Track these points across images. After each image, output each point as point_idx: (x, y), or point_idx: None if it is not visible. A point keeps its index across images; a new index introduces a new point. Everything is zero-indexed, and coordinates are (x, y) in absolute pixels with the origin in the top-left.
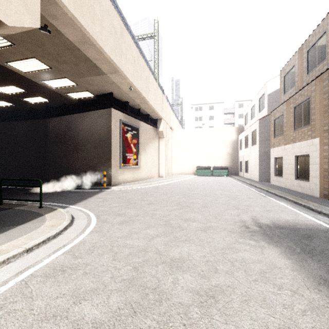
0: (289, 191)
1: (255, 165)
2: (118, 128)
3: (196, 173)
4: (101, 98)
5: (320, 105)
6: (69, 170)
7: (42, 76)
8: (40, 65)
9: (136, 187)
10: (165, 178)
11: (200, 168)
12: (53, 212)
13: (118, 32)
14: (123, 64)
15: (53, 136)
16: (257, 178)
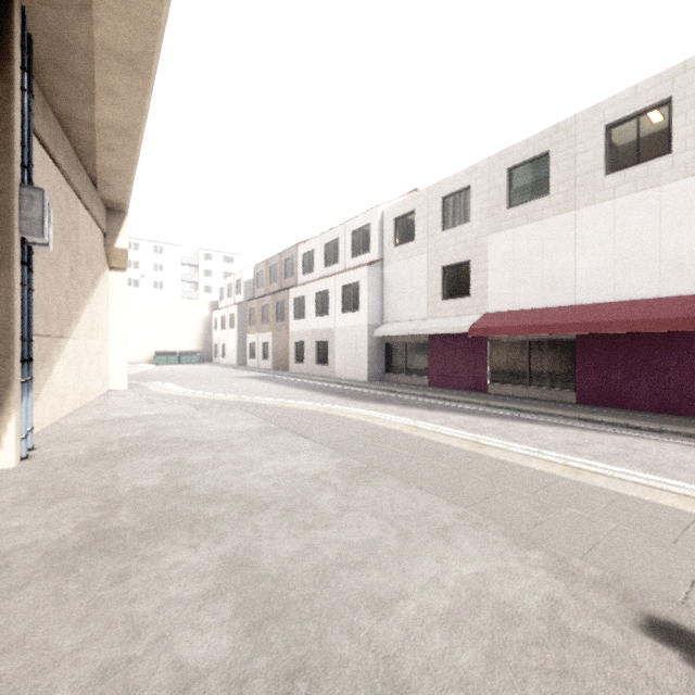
0: (258, 369)
1: (233, 350)
2: None
3: (152, 361)
4: None
5: (273, 313)
6: None
7: None
8: None
9: None
10: None
11: (162, 354)
12: None
13: None
14: None
15: None
16: (235, 362)
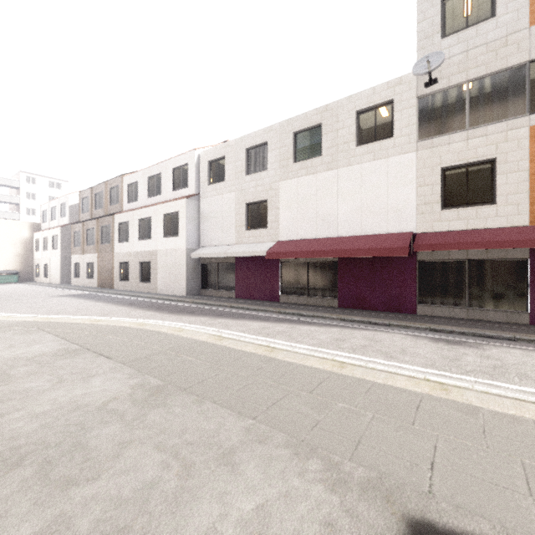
0: (83, 287)
1: (56, 269)
2: None
3: None
4: None
5: (98, 235)
6: None
7: None
8: None
9: None
10: None
11: None
12: None
13: None
14: None
15: None
16: (59, 281)
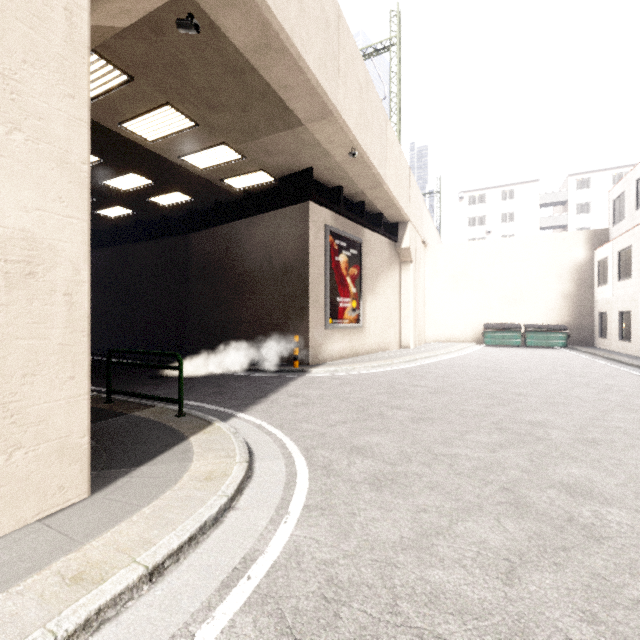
0: None
1: None
2: (322, 244)
3: (481, 340)
4: (287, 184)
5: None
6: (227, 331)
7: (181, 147)
8: (178, 119)
9: (364, 371)
10: (414, 349)
11: (493, 329)
12: (206, 430)
13: (331, 23)
14: (339, 96)
15: (198, 267)
16: None
